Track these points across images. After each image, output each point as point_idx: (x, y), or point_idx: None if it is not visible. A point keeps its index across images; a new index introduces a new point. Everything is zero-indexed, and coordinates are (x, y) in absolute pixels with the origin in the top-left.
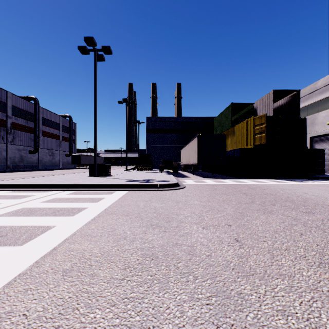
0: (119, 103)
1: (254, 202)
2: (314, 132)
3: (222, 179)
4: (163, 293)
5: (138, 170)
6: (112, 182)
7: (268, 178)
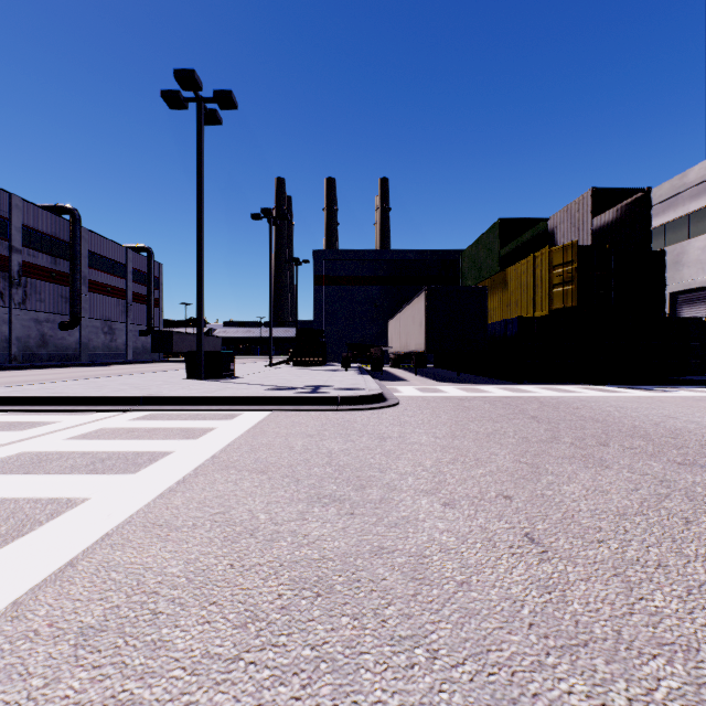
0: (253, 218)
1: (559, 438)
2: (680, 283)
3: (481, 384)
4: None
5: (295, 365)
6: (235, 391)
7: (581, 383)
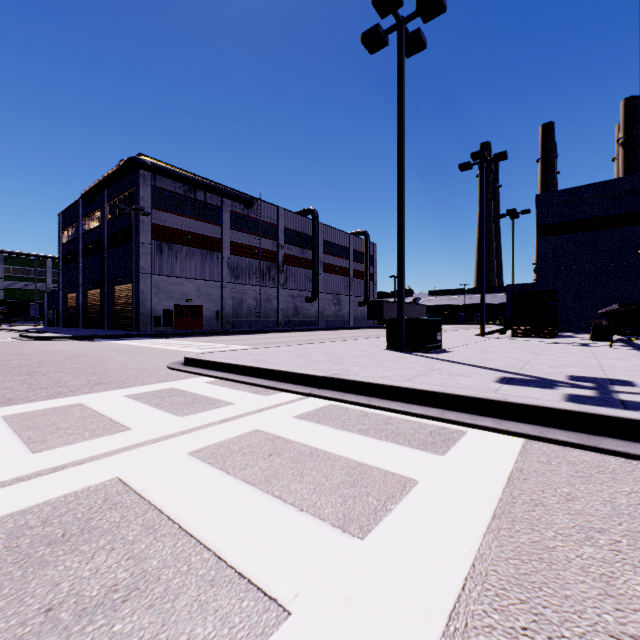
0: (461, 169)
1: None
2: None
3: None
4: None
5: (514, 335)
6: (446, 379)
7: None
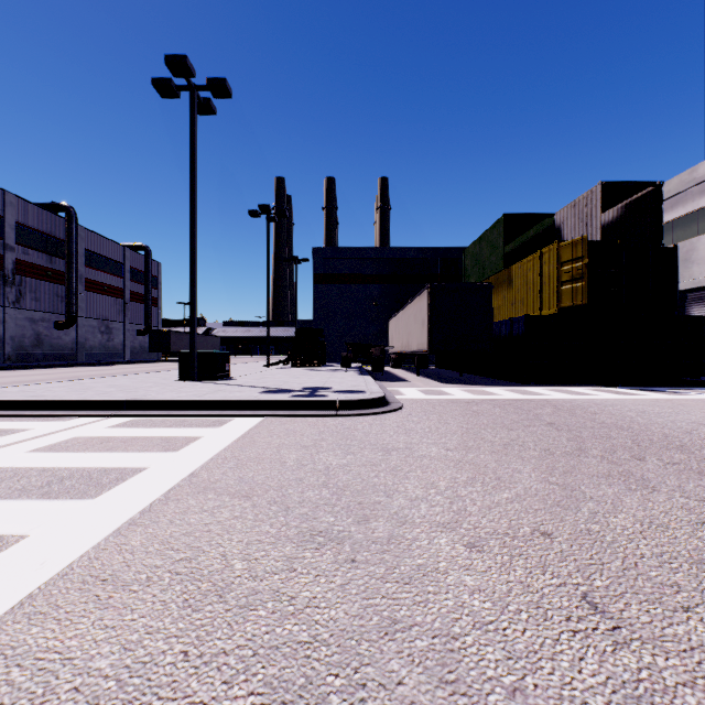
0: (251, 215)
1: (586, 450)
2: (689, 281)
3: (486, 386)
4: None
5: (293, 365)
6: (227, 394)
7: (591, 384)
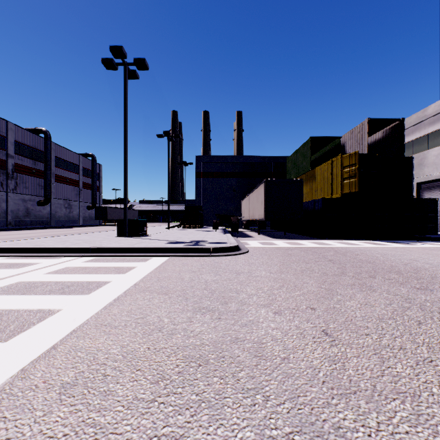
0: (158, 137)
1: (346, 273)
2: (422, 177)
3: (299, 240)
4: (215, 427)
5: (184, 228)
6: (147, 244)
7: (361, 239)
